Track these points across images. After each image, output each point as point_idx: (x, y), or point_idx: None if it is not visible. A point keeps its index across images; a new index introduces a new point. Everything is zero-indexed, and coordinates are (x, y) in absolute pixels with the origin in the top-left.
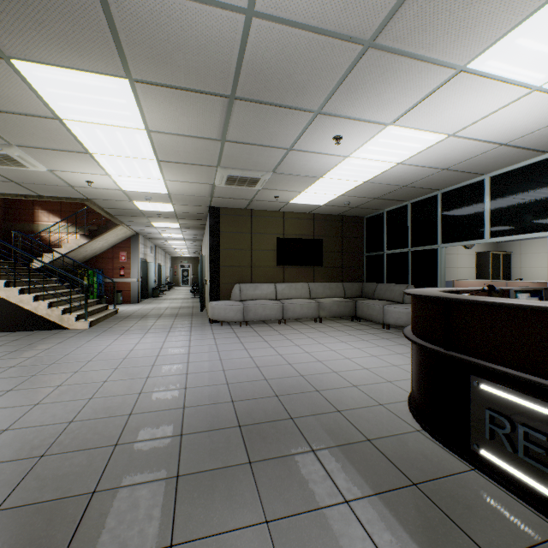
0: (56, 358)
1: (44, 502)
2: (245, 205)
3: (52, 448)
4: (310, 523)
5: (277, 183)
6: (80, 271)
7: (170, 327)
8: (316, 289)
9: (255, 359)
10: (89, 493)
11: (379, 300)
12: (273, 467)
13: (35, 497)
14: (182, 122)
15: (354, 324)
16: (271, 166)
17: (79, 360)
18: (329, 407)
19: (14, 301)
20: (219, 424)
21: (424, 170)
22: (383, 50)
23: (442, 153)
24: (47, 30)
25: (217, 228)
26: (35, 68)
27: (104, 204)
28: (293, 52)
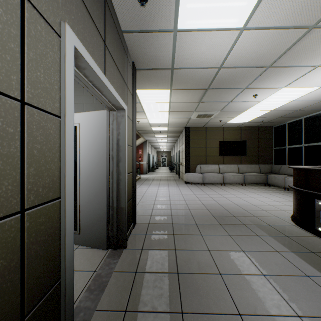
0: None
1: (160, 223)
2: (203, 125)
3: (152, 214)
4: (244, 237)
5: (222, 115)
6: None
7: (168, 184)
8: (242, 168)
9: (213, 198)
10: (171, 223)
11: (282, 175)
12: (229, 226)
13: (157, 222)
14: (184, 98)
15: (266, 188)
16: (219, 109)
17: (140, 193)
18: (250, 215)
19: None
20: (205, 214)
21: (309, 102)
22: (275, 67)
23: (318, 94)
24: (151, 82)
25: (189, 137)
26: (142, 91)
27: (139, 129)
28: (235, 74)
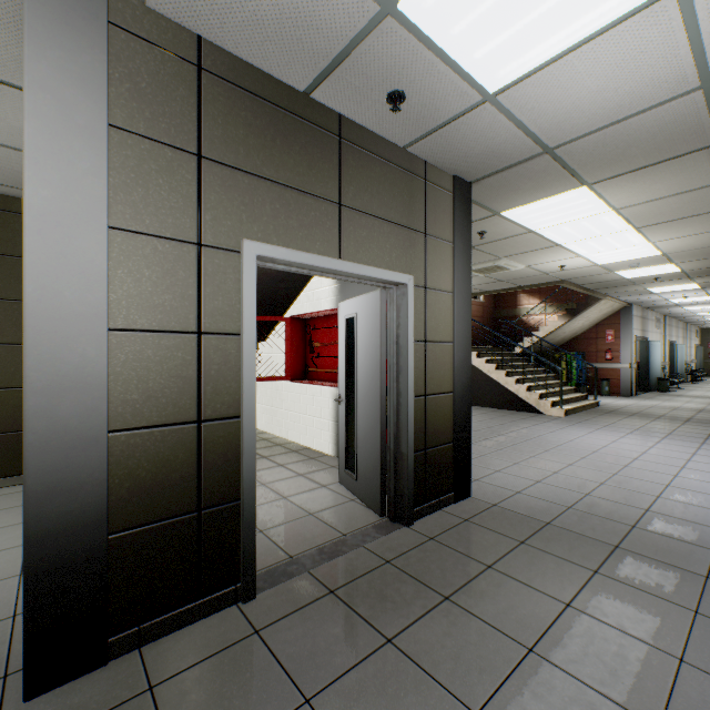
0: (531, 436)
1: (517, 513)
2: None
3: (524, 491)
4: None
5: None
6: (557, 355)
7: (667, 433)
8: None
9: None
10: (544, 522)
11: None
12: None
13: (513, 509)
14: (655, 189)
15: None
16: None
17: (549, 442)
18: None
19: (501, 383)
20: (685, 537)
21: None
22: None
23: None
24: (521, 190)
25: None
26: (514, 211)
27: (580, 281)
28: None
